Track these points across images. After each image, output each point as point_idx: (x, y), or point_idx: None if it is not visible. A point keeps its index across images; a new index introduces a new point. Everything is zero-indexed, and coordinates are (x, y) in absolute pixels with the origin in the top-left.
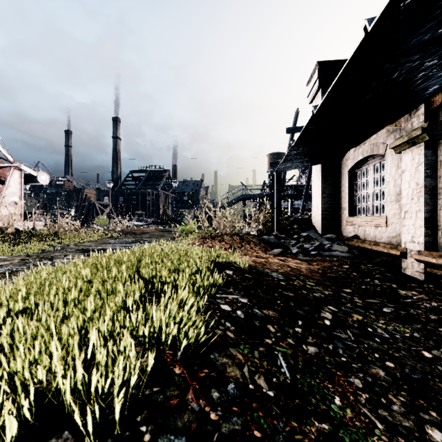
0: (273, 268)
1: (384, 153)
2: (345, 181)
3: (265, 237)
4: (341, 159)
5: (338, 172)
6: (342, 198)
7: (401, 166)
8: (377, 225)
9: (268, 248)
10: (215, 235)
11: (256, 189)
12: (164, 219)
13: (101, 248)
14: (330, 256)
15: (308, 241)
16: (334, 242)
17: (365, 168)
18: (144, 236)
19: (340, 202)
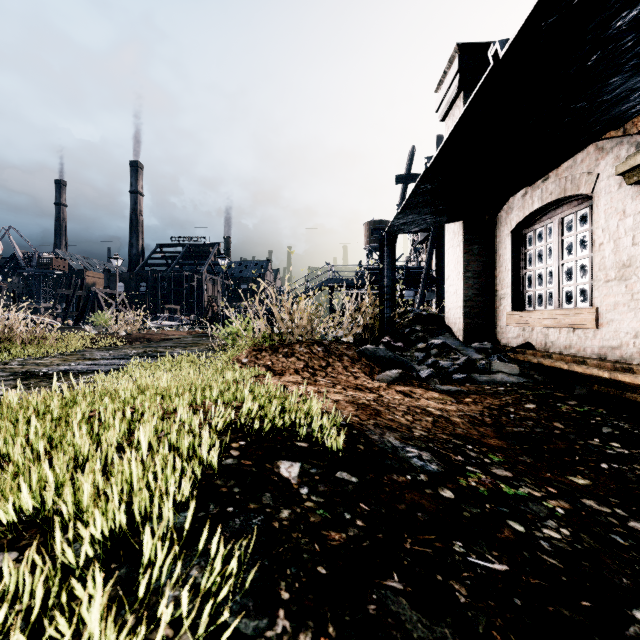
0: (399, 423)
1: (591, 191)
2: (505, 249)
3: (369, 348)
4: (497, 213)
5: (491, 235)
6: (498, 279)
7: (633, 212)
8: (575, 325)
9: (376, 369)
10: (279, 345)
11: (349, 271)
12: (209, 318)
13: (63, 370)
14: (491, 383)
15: (445, 354)
16: (492, 356)
17: (544, 226)
18: (164, 345)
19: (494, 287)
